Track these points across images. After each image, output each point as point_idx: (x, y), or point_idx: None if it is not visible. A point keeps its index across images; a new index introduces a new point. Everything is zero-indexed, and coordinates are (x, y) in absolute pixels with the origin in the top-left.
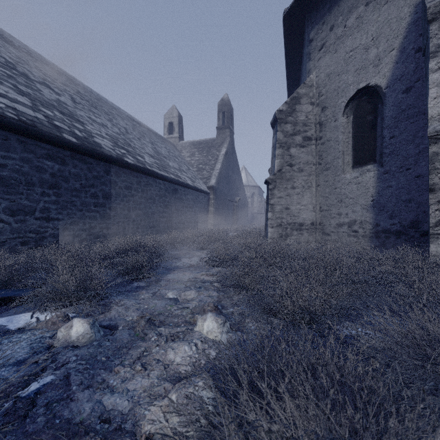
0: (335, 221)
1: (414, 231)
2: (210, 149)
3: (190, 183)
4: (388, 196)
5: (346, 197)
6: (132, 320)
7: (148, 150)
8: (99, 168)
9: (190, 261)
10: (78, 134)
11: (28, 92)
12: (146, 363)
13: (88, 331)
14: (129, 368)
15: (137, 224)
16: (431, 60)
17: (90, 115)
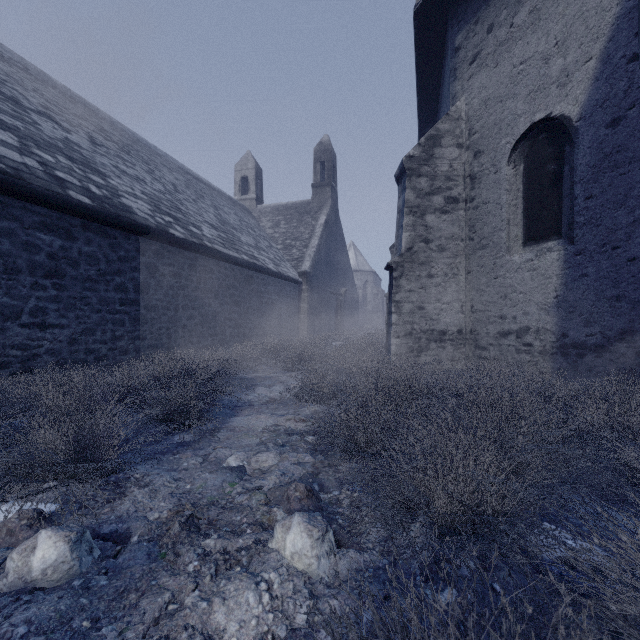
0: (495, 327)
1: (626, 346)
2: (302, 217)
3: (272, 267)
4: (583, 291)
5: (513, 291)
6: (159, 518)
7: (209, 218)
8: (128, 245)
9: (270, 392)
10: (94, 191)
11: (15, 125)
12: (169, 636)
13: (65, 556)
14: None
15: (190, 331)
16: None
17: (118, 163)
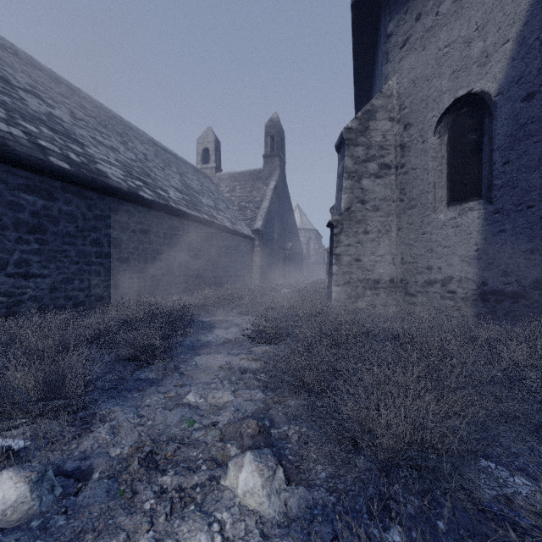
0: (423, 277)
1: (540, 293)
2: (255, 183)
3: (228, 225)
4: (500, 245)
5: (438, 245)
6: (120, 454)
7: (175, 183)
8: (103, 205)
9: (227, 334)
10: (73, 158)
11: (4, 100)
12: None
13: (25, 496)
14: None
15: (158, 280)
16: None
17: (95, 135)
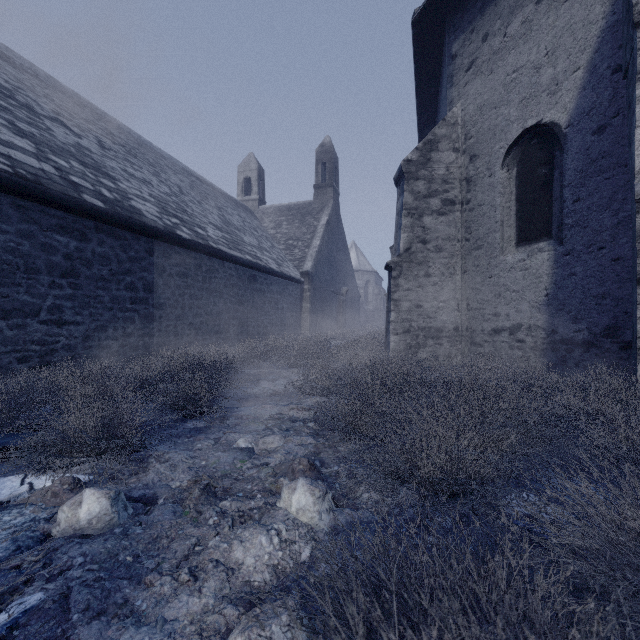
0: (490, 324)
1: (611, 341)
2: (304, 217)
3: (274, 267)
4: (571, 289)
5: (506, 290)
6: (180, 486)
7: (213, 219)
8: (138, 246)
9: (274, 386)
10: (106, 195)
11: (31, 132)
12: (198, 567)
13: (107, 509)
14: (169, 577)
15: (196, 329)
16: (639, 83)
17: (126, 166)
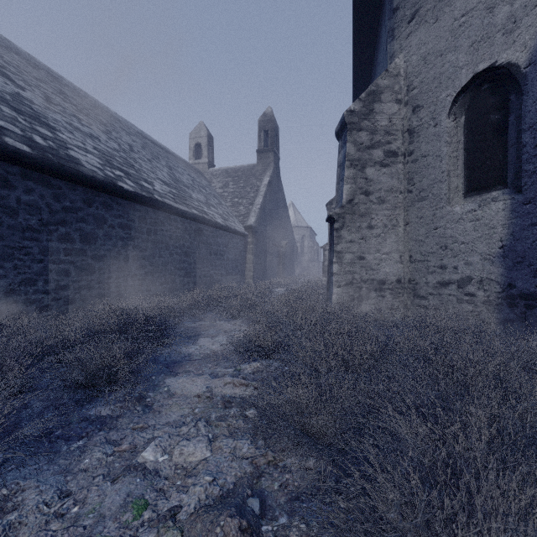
0: (435, 277)
1: None
2: (248, 178)
3: (220, 221)
4: (532, 241)
5: (454, 242)
6: None
7: (162, 176)
8: (74, 196)
9: (212, 344)
10: (38, 141)
11: None
12: None
13: None
14: None
15: (140, 280)
16: None
17: (72, 121)
